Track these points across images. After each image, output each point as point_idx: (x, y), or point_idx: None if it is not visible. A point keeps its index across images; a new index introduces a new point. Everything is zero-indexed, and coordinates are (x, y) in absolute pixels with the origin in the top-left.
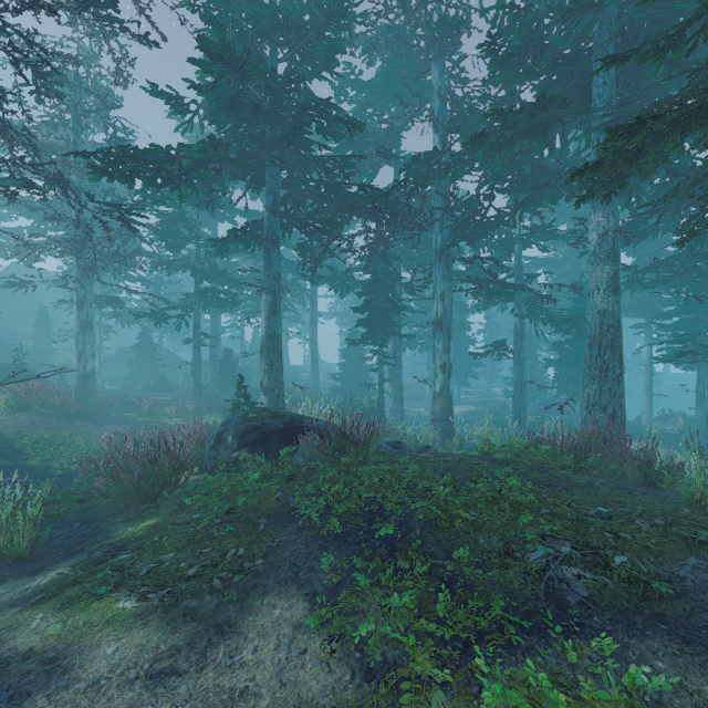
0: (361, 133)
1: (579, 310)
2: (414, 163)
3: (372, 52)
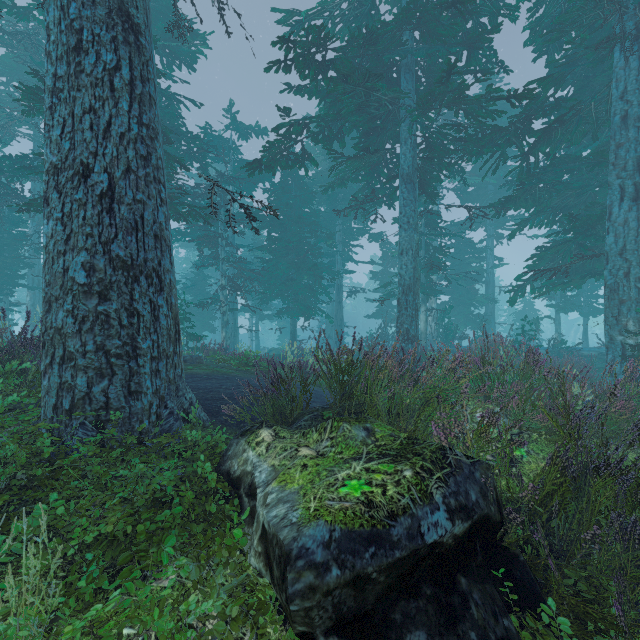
0: None
1: (196, 280)
2: (7, 159)
3: None
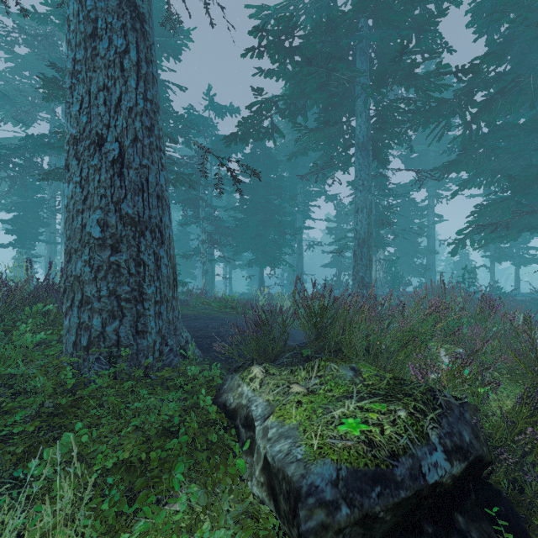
0: (4, 97)
1: (180, 235)
2: (30, 138)
3: (14, 45)
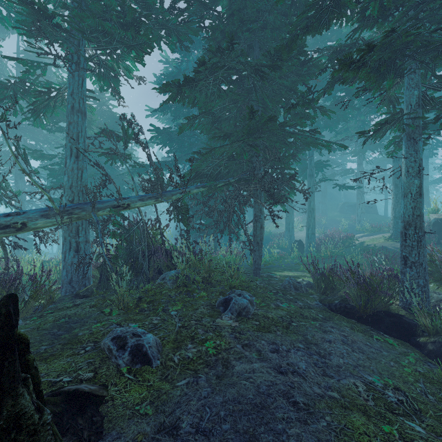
0: None
1: None
2: None
3: None
